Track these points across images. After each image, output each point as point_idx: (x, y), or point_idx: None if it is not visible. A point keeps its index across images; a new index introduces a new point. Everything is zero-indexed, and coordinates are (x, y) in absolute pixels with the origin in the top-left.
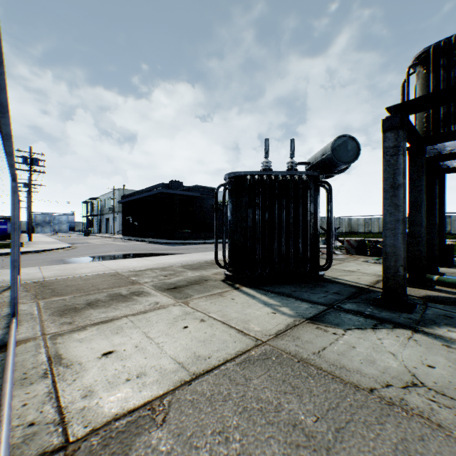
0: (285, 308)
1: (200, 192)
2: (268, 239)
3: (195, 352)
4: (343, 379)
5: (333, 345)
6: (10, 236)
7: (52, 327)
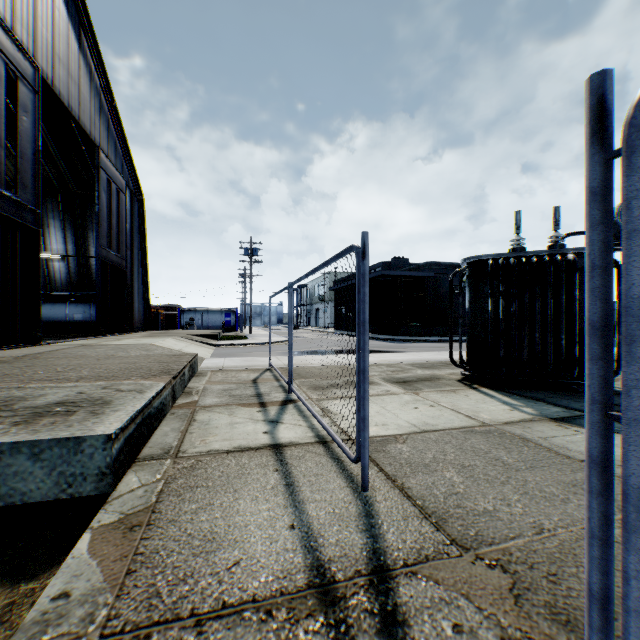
0: (527, 409)
1: (433, 271)
2: (515, 334)
3: (425, 421)
4: (557, 452)
5: (566, 436)
6: (232, 329)
7: (313, 395)
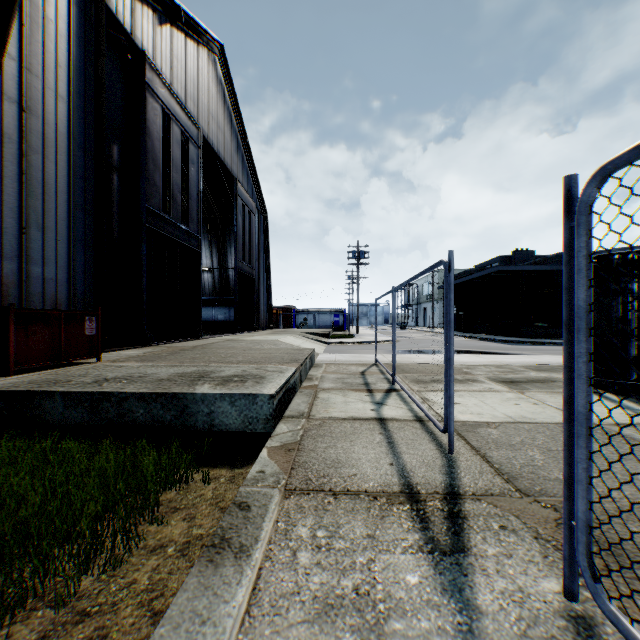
0: None
1: None
2: None
3: (522, 415)
4: None
5: None
6: (340, 328)
7: (414, 387)
